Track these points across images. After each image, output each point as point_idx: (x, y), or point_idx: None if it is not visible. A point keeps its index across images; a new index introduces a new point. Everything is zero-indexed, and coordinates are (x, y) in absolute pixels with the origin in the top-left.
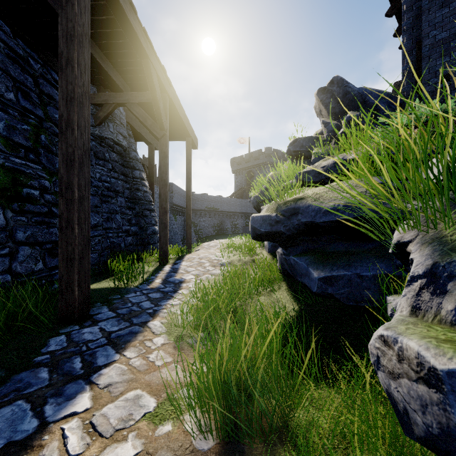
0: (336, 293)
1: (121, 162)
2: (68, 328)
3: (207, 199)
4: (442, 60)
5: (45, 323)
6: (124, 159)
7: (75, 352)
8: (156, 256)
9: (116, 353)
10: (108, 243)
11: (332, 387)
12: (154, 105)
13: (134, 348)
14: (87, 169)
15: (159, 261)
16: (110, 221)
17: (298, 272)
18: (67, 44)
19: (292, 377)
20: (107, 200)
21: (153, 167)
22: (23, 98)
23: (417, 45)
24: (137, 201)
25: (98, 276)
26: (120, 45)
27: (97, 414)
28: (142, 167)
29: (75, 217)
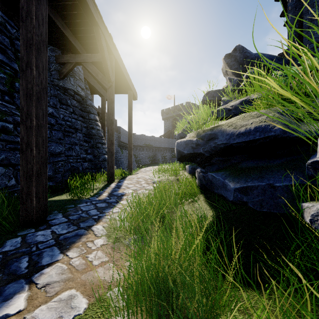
0: (251, 201)
1: (80, 108)
2: (25, 231)
3: (144, 138)
4: (318, 30)
5: (6, 227)
6: (82, 106)
7: (25, 252)
8: (106, 176)
9: (60, 253)
10: (69, 166)
11: (264, 297)
12: (103, 62)
13: (77, 248)
14: (44, 103)
15: (107, 180)
16: (71, 150)
17: (215, 185)
18: (27, 0)
19: (216, 278)
20: (69, 135)
21: (104, 113)
22: (1, 54)
23: (299, 20)
24: (92, 137)
25: (61, 191)
26: (77, 16)
27: (28, 317)
28: (96, 111)
29: (34, 141)
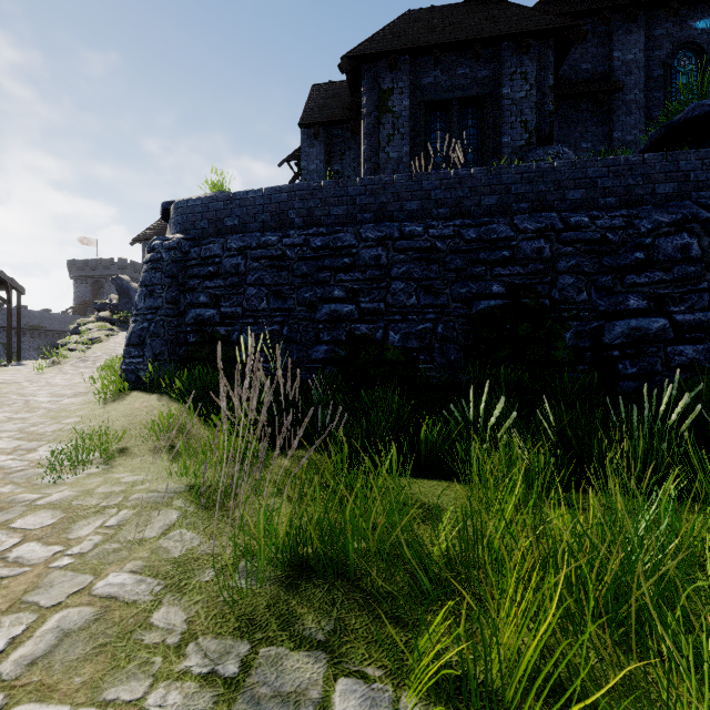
0: None
1: None
2: None
3: (28, 314)
4: None
5: None
6: None
7: None
8: None
9: None
10: None
11: None
12: (8, 295)
13: None
14: None
15: (8, 362)
16: None
17: None
18: None
19: None
20: None
21: None
22: None
23: None
24: None
25: None
26: None
27: None
28: None
29: None
